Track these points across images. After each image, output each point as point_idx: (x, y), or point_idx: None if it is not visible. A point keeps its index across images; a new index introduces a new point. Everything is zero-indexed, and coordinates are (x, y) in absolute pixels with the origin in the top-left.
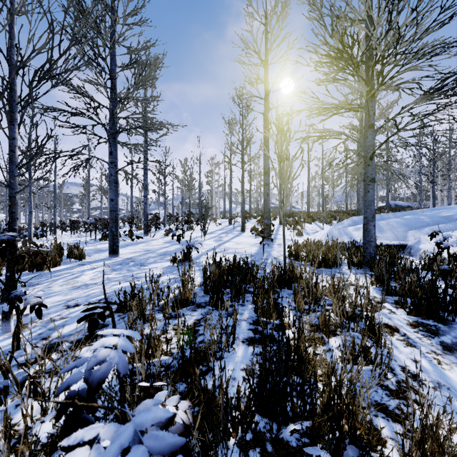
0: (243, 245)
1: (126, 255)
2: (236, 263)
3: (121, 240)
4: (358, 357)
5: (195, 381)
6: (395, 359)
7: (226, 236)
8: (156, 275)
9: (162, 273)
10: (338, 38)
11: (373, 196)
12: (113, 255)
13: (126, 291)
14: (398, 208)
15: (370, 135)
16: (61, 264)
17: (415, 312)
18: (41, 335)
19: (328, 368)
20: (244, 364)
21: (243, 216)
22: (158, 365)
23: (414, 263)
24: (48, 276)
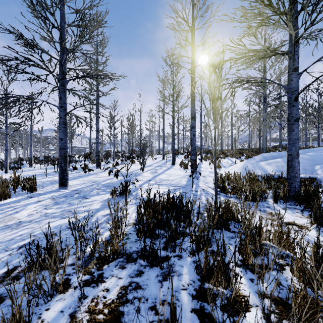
0: (174, 177)
1: (74, 187)
2: (170, 199)
3: (77, 172)
4: None
5: None
6: None
7: (160, 169)
8: (93, 210)
9: (100, 207)
10: None
11: (298, 134)
12: (62, 187)
13: (56, 233)
14: None
15: (294, 77)
16: (12, 196)
17: None
18: None
19: None
20: None
21: (174, 152)
22: None
23: None
24: None
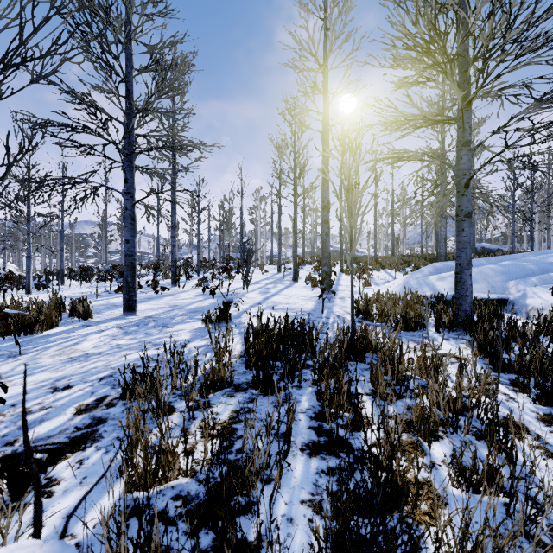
0: (297, 298)
1: (146, 313)
2: (289, 325)
3: (142, 293)
4: (481, 482)
5: (228, 532)
6: (535, 482)
7: (274, 287)
8: (182, 341)
9: (190, 337)
10: (429, 18)
11: (469, 235)
12: (129, 313)
13: (139, 365)
14: (485, 252)
15: (465, 155)
16: (60, 325)
17: (545, 400)
18: (6, 437)
19: (462, 535)
20: (305, 491)
21: (296, 261)
22: (173, 496)
23: (521, 324)
24: (39, 342)
